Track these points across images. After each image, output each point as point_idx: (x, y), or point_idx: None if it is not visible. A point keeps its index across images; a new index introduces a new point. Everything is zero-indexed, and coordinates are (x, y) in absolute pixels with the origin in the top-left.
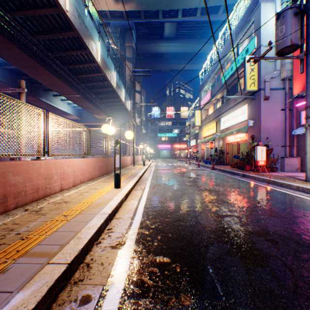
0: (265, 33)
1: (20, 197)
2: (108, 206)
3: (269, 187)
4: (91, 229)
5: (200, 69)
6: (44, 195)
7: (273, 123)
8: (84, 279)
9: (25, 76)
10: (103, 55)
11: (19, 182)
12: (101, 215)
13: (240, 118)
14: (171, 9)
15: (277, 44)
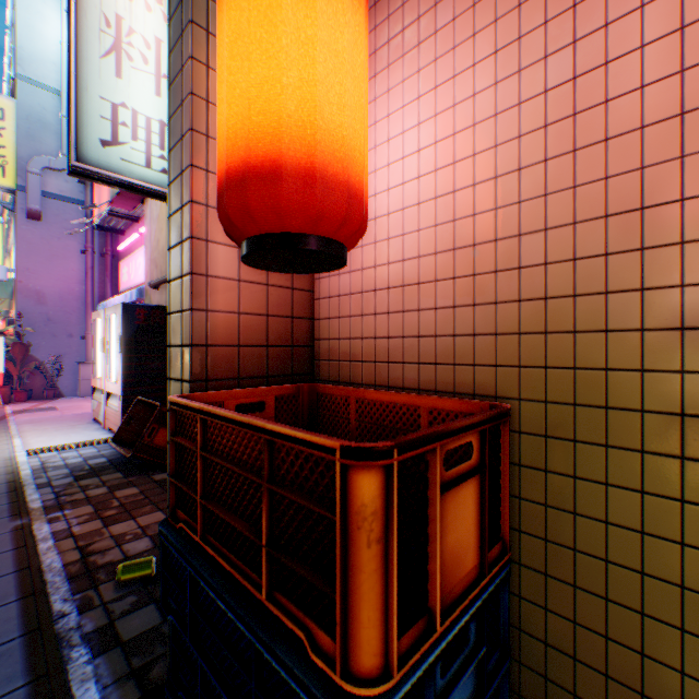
0: (34, 50)
1: None
2: None
3: None
4: None
5: None
6: None
7: (61, 281)
8: None
9: None
10: None
11: None
12: None
13: None
14: None
15: None
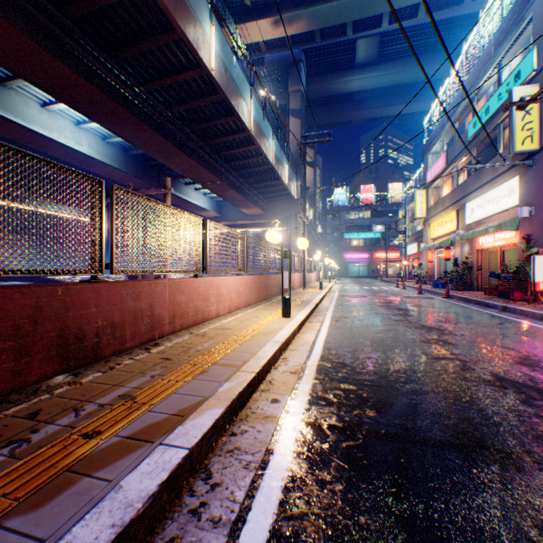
0: None
1: (184, 318)
2: (279, 335)
3: None
4: (267, 352)
5: (427, 110)
6: (203, 320)
7: None
8: (269, 389)
9: (152, 161)
10: (257, 118)
11: (183, 302)
12: (274, 343)
13: (505, 203)
14: (369, 16)
15: None
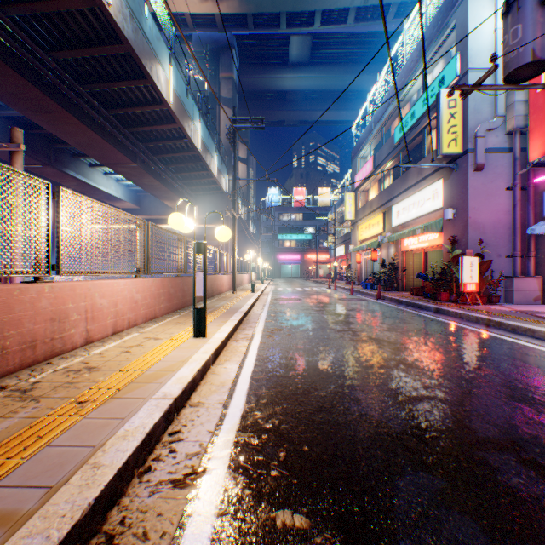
0: (476, 47)
1: None
2: (176, 379)
3: (491, 334)
4: (130, 439)
5: (354, 120)
6: (49, 355)
7: (491, 214)
8: None
9: (37, 129)
10: (178, 91)
11: None
12: (157, 402)
13: (429, 206)
14: (302, 10)
15: (507, 60)
